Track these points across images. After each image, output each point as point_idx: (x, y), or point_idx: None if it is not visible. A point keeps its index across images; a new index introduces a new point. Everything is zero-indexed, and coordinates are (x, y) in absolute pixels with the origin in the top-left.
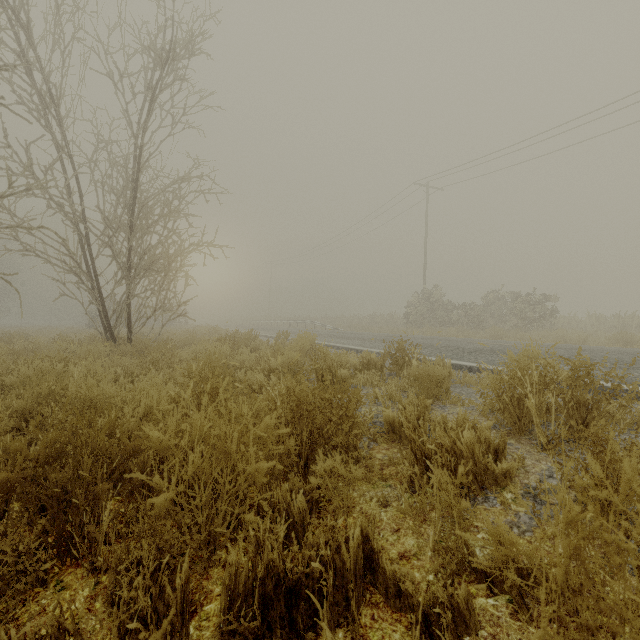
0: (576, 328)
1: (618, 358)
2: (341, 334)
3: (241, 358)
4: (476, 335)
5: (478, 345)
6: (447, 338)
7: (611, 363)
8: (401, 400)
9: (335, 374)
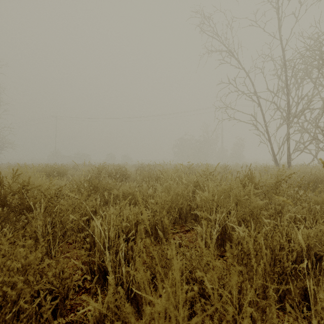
0: None
1: None
2: None
3: None
4: None
5: None
6: None
7: None
8: None
9: None
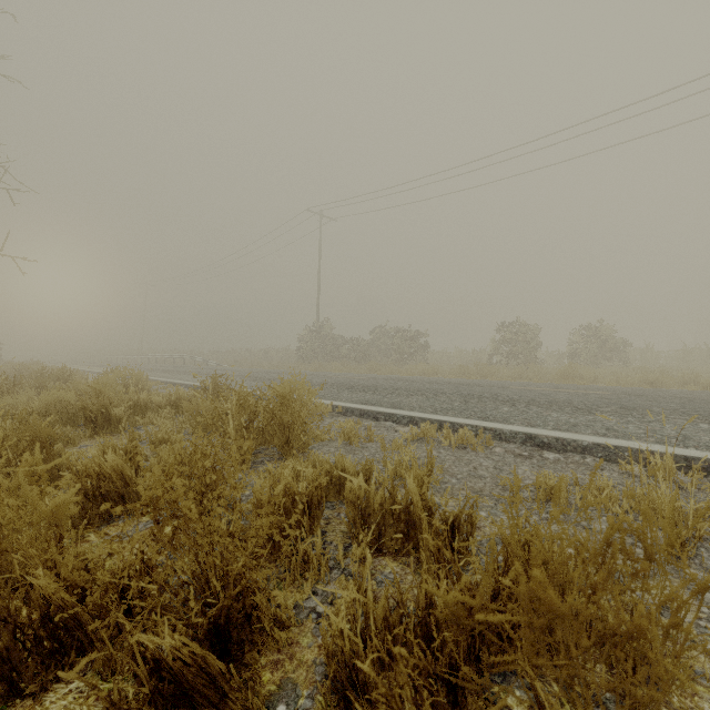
0: (444, 362)
1: (420, 387)
2: (210, 371)
3: (4, 402)
4: (360, 370)
5: (330, 379)
6: (317, 373)
7: (407, 391)
8: (151, 436)
9: (111, 414)
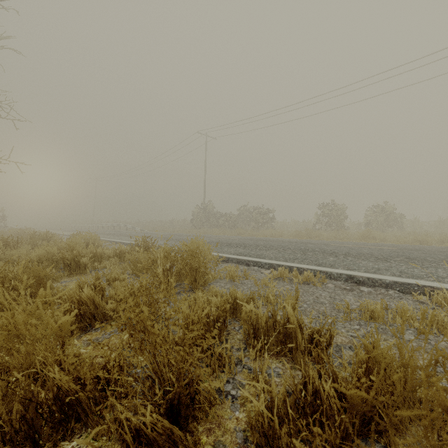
0: (284, 228)
1: (273, 244)
2: (137, 234)
3: (12, 253)
4: (231, 233)
5: (215, 239)
6: (205, 235)
7: (265, 247)
8: (107, 275)
9: (80, 261)
